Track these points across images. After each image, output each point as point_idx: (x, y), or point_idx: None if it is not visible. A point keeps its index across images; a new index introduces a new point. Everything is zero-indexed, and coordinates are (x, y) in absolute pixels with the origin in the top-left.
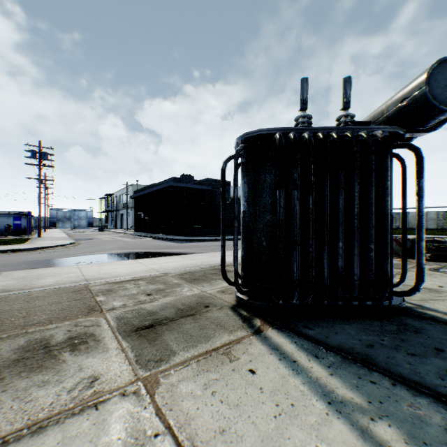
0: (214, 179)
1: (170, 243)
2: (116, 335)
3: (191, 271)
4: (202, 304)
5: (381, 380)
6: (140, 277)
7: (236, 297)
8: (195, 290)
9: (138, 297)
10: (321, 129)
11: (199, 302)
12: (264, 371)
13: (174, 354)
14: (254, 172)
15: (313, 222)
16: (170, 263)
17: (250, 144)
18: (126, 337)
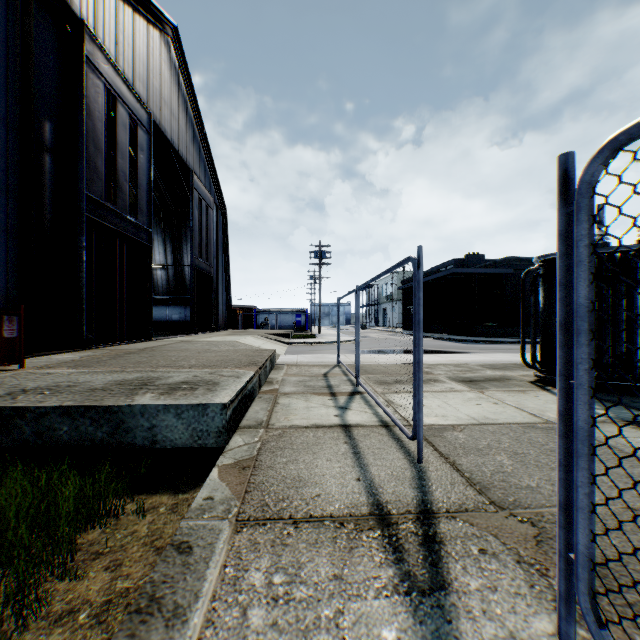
0: (517, 258)
1: (455, 343)
2: (451, 381)
3: (491, 364)
4: (504, 378)
5: (620, 407)
6: (445, 364)
7: (533, 376)
8: (497, 373)
9: (453, 372)
10: (610, 248)
11: (501, 377)
12: (543, 397)
13: (489, 388)
14: (548, 283)
15: (595, 320)
16: (467, 358)
17: (545, 261)
18: (458, 382)
